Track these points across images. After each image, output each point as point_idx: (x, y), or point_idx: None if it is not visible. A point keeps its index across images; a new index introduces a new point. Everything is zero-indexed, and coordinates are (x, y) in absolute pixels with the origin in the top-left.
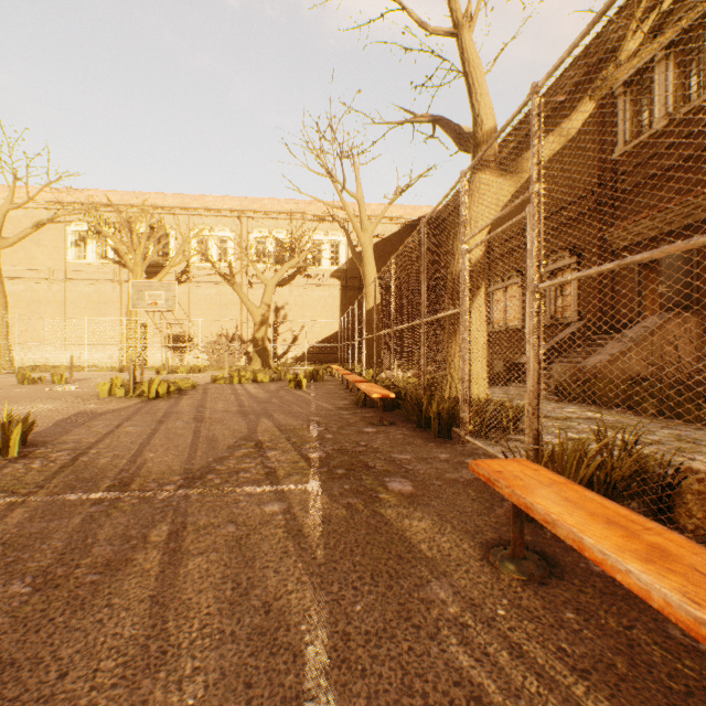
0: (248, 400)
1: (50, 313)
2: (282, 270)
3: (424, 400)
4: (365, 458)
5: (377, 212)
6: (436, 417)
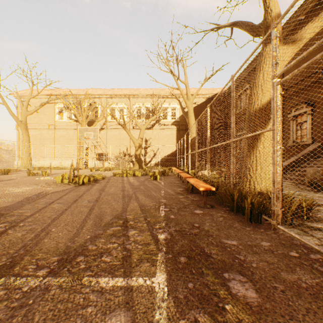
0: (128, 187)
1: (48, 144)
2: (148, 122)
3: (235, 193)
4: (201, 242)
5: (194, 92)
6: (248, 207)
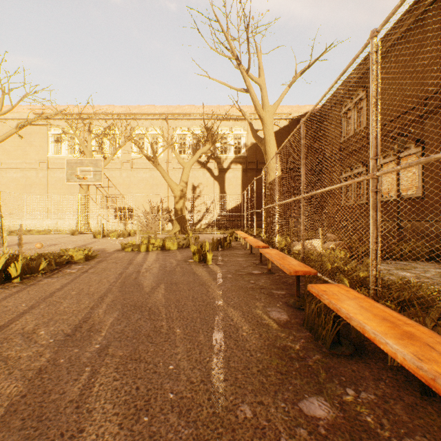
0: (115, 298)
1: (37, 193)
2: (197, 155)
3: None
4: None
5: None
6: None
